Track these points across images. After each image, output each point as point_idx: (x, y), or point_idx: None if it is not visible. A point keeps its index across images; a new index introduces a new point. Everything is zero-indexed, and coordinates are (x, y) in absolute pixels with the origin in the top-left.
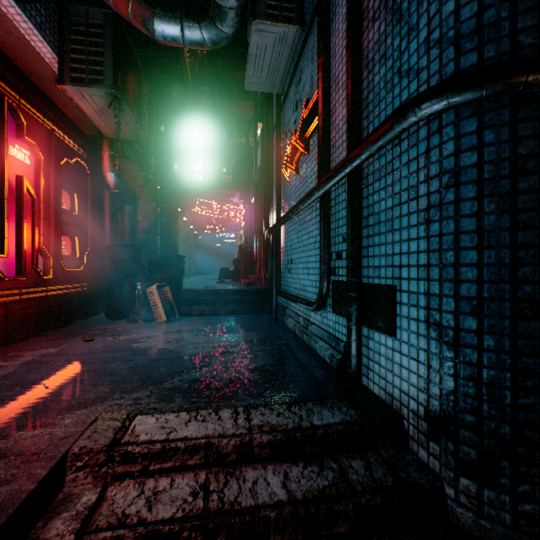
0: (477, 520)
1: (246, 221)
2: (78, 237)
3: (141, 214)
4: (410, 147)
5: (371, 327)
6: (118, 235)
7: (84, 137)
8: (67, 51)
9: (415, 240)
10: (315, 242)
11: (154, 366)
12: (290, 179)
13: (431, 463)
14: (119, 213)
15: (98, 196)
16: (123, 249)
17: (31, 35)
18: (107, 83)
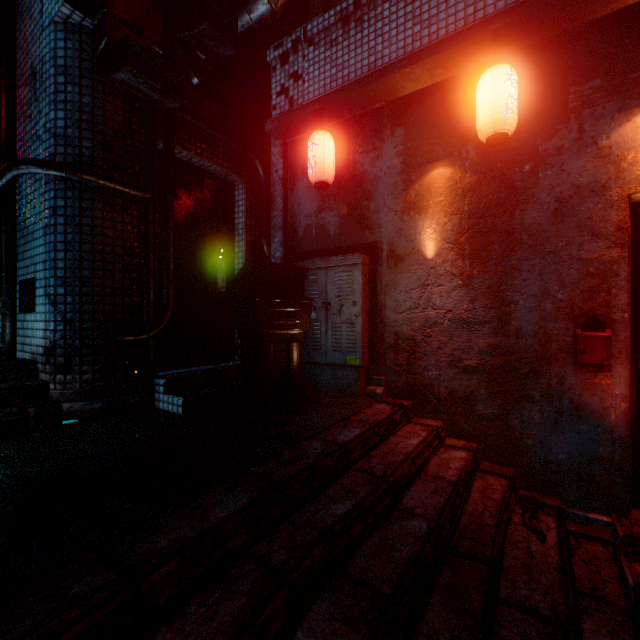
0: (63, 391)
1: None
2: None
3: None
4: (41, 186)
5: (25, 311)
6: None
7: None
8: None
9: (42, 246)
10: None
11: None
12: None
13: (47, 378)
14: None
15: None
16: None
17: None
18: None
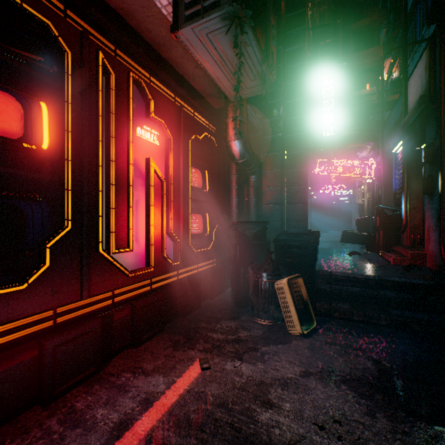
0: None
1: (377, 176)
2: (209, 213)
3: (265, 184)
4: None
5: None
6: (243, 208)
7: (212, 111)
8: None
9: None
10: None
11: None
12: None
13: None
14: (244, 185)
15: (225, 169)
16: (247, 225)
17: None
18: (224, 0)
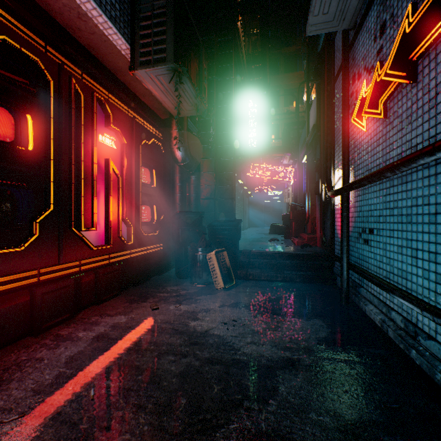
0: None
1: (295, 180)
2: (156, 205)
3: (203, 183)
4: None
5: None
6: (185, 202)
7: (159, 121)
8: (137, 39)
9: None
10: (438, 213)
11: (207, 377)
12: (368, 127)
13: None
14: (186, 183)
15: (170, 169)
16: (188, 215)
17: (107, 29)
18: (168, 58)
